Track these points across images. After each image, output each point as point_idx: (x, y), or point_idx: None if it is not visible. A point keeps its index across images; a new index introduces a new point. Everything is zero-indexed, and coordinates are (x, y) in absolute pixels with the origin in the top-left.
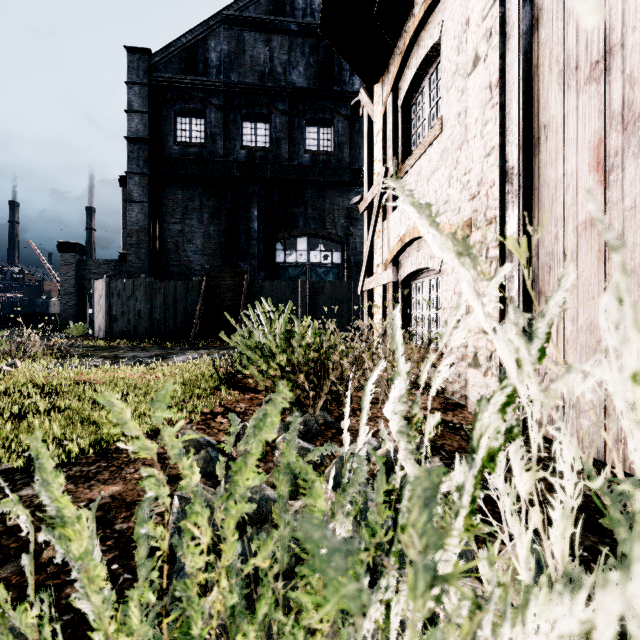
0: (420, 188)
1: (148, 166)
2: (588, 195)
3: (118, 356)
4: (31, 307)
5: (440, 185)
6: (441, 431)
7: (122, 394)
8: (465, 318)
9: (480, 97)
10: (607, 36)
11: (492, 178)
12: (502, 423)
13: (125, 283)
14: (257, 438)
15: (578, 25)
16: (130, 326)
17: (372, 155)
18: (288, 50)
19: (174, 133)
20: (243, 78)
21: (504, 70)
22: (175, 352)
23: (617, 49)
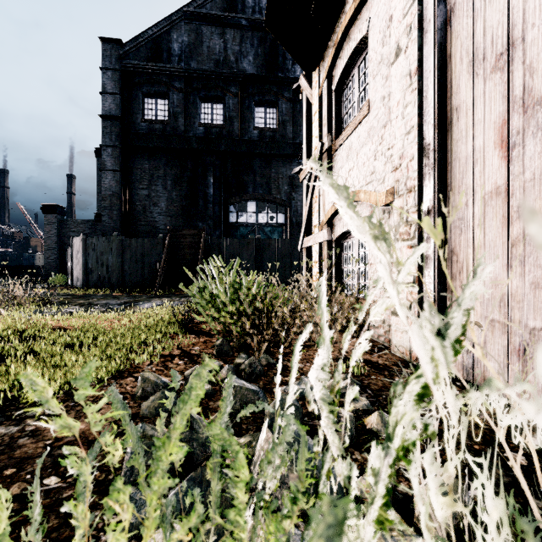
0: (350, 161)
1: (119, 140)
2: (531, 215)
3: (92, 303)
4: (19, 260)
5: (367, 158)
6: (368, 371)
7: (92, 338)
8: None
9: (401, 83)
10: (510, 31)
11: (411, 153)
12: (417, 416)
13: (99, 240)
14: (181, 412)
15: (485, 22)
16: (103, 277)
17: (310, 132)
18: (239, 42)
19: (142, 112)
20: (201, 65)
21: (422, 60)
22: (142, 300)
23: (518, 43)
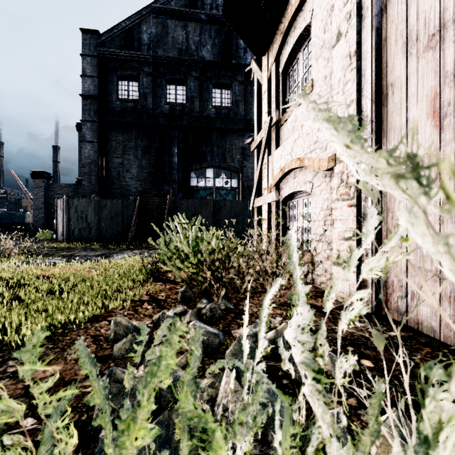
0: (296, 132)
1: (97, 116)
2: None
3: (73, 255)
4: (11, 218)
5: (311, 129)
6: (314, 314)
7: (72, 286)
8: (330, 228)
9: (342, 63)
10: (441, 14)
11: None
12: None
13: (80, 201)
14: (149, 386)
15: (418, 7)
16: (83, 232)
17: (260, 108)
18: (199, 33)
19: (116, 92)
20: (167, 53)
21: (360, 43)
22: (116, 252)
23: (450, 24)
